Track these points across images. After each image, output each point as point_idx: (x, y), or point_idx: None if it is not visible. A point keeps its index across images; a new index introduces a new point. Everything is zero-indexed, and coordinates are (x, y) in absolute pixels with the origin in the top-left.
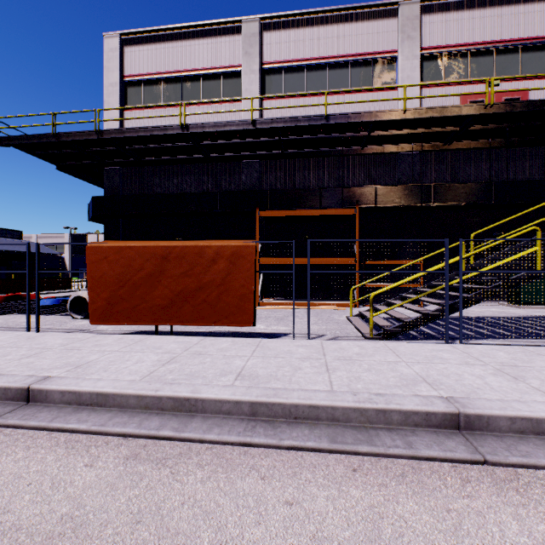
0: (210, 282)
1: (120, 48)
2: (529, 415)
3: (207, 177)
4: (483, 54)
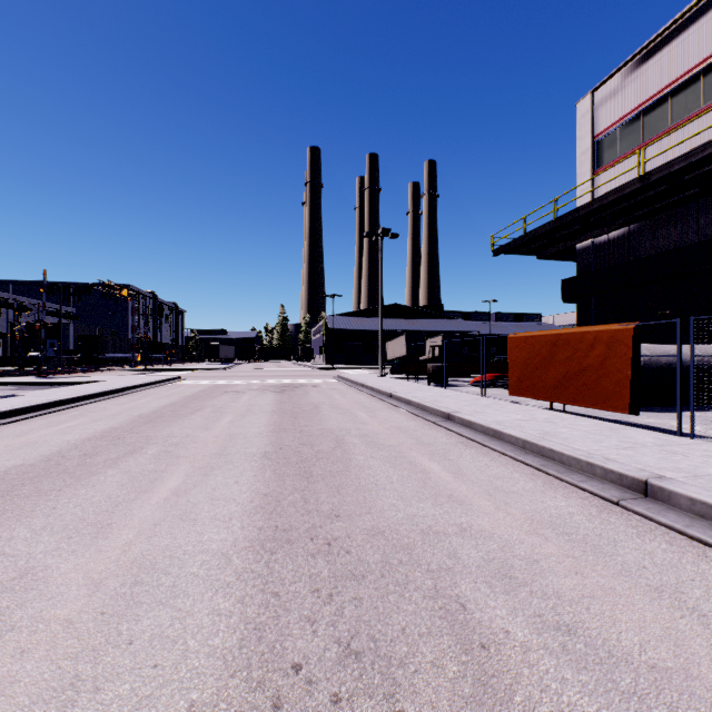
0: (589, 366)
1: (591, 107)
2: (709, 502)
3: (709, 216)
4: None
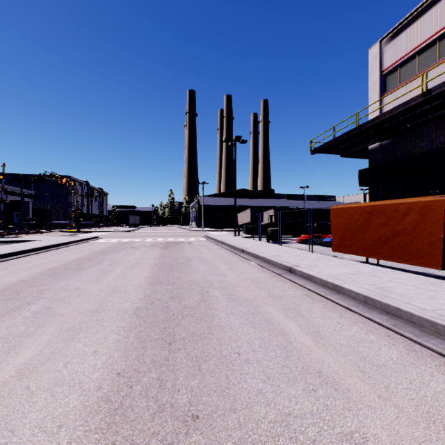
0: (402, 230)
1: (379, 51)
2: None
3: None
4: None
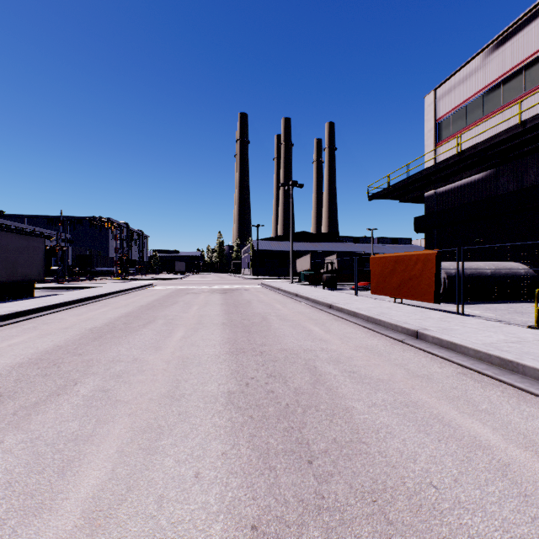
0: (414, 275)
1: (434, 100)
2: (438, 337)
3: (506, 177)
4: None
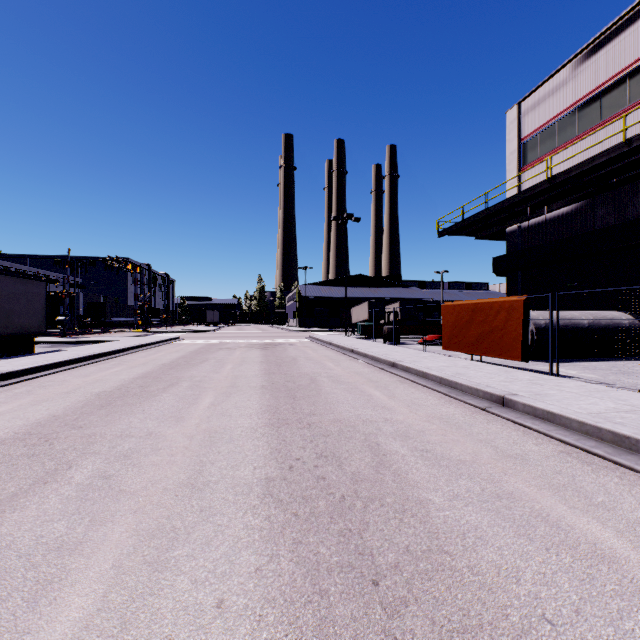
0: (496, 327)
1: (518, 116)
2: (531, 405)
3: (606, 209)
4: None
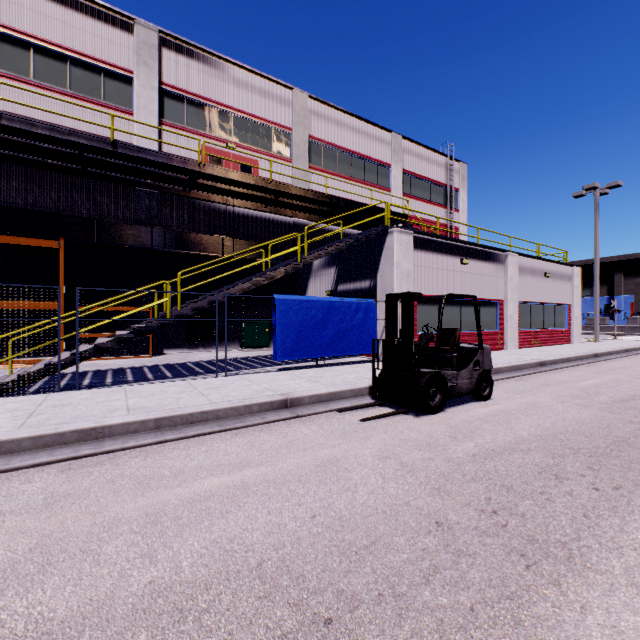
0: None
1: None
2: None
3: None
4: (223, 115)
